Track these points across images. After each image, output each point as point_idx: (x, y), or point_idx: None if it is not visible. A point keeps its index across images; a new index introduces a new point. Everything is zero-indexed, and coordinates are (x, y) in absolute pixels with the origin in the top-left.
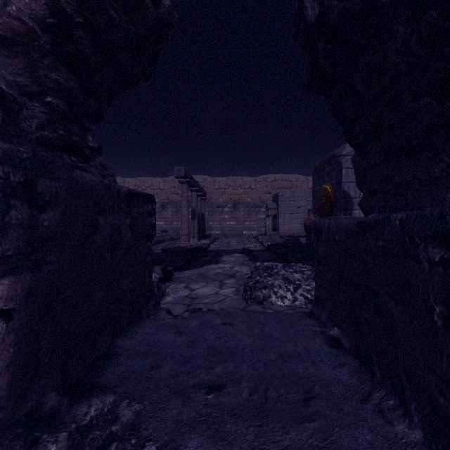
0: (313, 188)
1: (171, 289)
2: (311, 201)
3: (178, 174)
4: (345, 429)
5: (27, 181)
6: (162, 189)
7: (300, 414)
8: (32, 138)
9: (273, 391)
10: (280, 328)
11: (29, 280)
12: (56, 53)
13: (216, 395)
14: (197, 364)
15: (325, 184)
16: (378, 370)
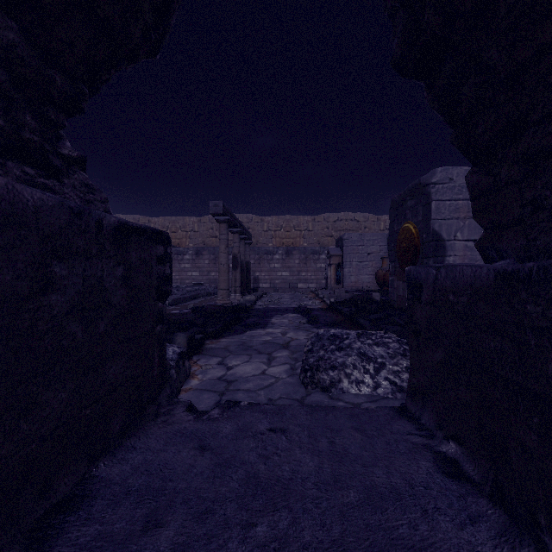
0: (390, 228)
1: (199, 366)
2: (384, 246)
3: (215, 210)
4: None
5: None
6: (197, 231)
7: None
8: None
9: None
10: (360, 438)
11: None
12: None
13: None
14: (225, 517)
15: (406, 223)
16: None
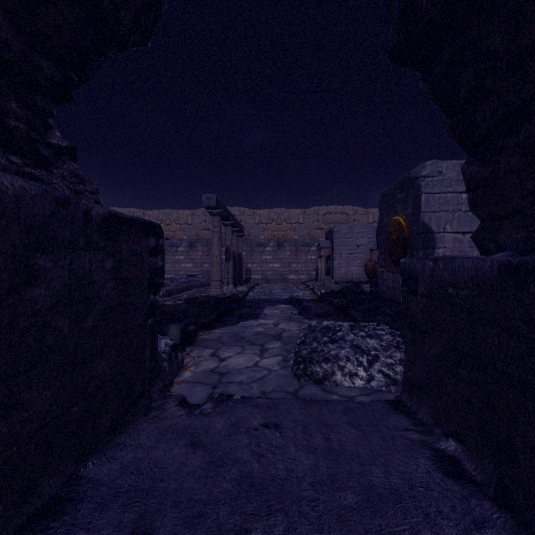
0: (379, 220)
1: (192, 358)
2: (373, 238)
3: (208, 203)
4: None
5: None
6: (191, 224)
7: None
8: None
9: None
10: (355, 435)
11: None
12: None
13: None
14: (218, 522)
15: (396, 215)
16: None
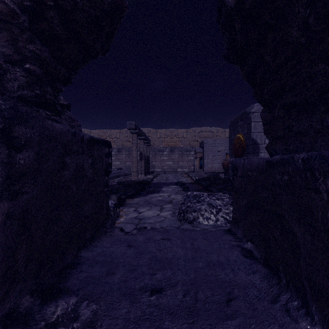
0: (229, 136)
1: (124, 212)
2: (227, 147)
3: (130, 126)
4: (260, 326)
5: (5, 128)
6: (118, 138)
7: (223, 313)
8: (14, 95)
9: (201, 293)
10: (206, 242)
11: (7, 207)
12: (33, 30)
13: (157, 297)
14: (142, 271)
15: (238, 134)
16: (284, 277)
